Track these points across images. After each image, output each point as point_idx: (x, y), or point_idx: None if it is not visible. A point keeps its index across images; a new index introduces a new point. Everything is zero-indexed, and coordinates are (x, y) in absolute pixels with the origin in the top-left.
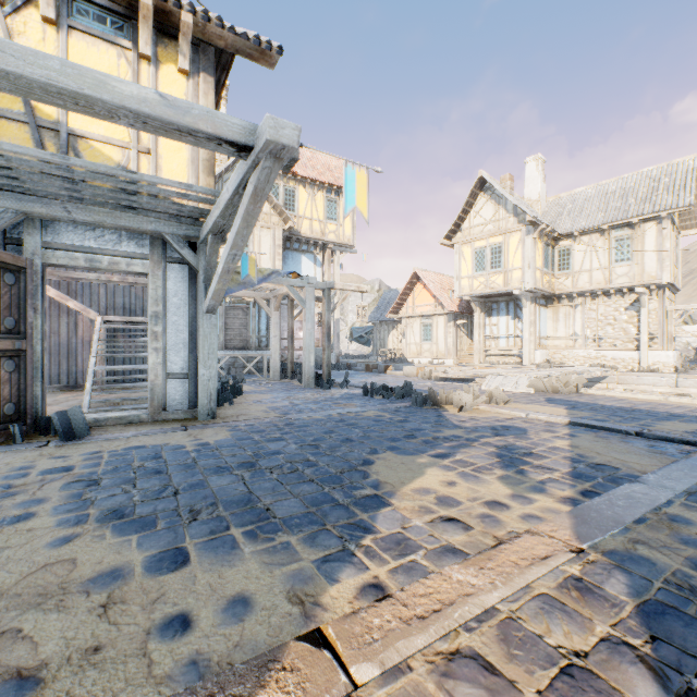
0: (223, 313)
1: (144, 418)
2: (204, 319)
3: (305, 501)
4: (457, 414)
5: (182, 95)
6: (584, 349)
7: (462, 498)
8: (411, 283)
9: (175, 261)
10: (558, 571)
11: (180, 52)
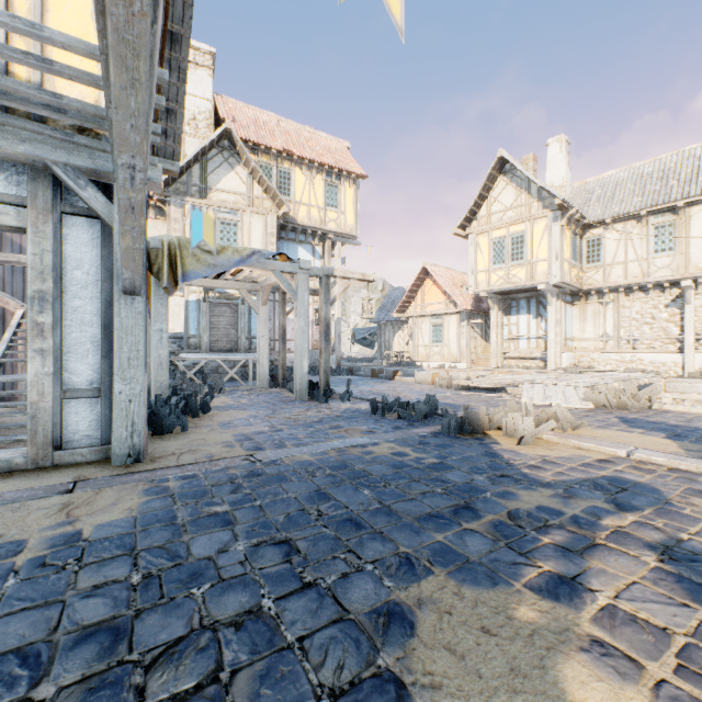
0: (207, 310)
1: (18, 464)
2: (121, 304)
3: None
4: (517, 450)
5: None
6: (616, 351)
7: None
8: (419, 279)
9: (77, 212)
10: None
11: None
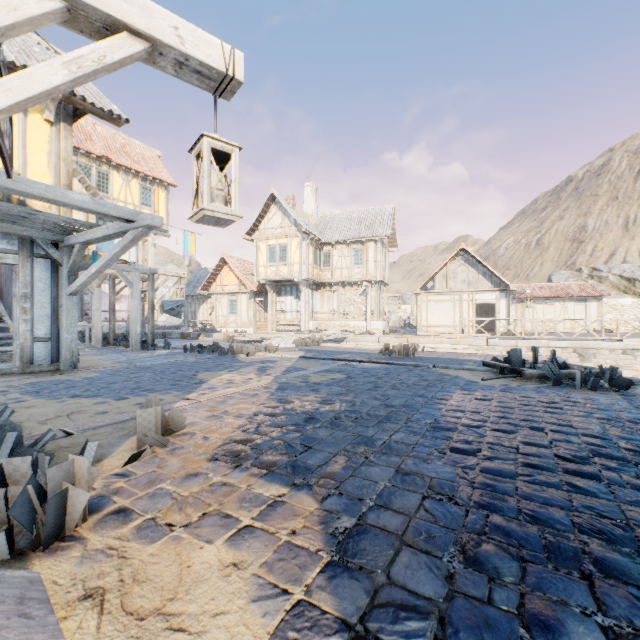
0: None
1: (15, 371)
2: (68, 299)
3: (169, 385)
4: (246, 357)
5: (46, 136)
6: (338, 320)
7: (237, 379)
8: (219, 266)
9: (41, 257)
10: (261, 386)
11: (47, 109)
